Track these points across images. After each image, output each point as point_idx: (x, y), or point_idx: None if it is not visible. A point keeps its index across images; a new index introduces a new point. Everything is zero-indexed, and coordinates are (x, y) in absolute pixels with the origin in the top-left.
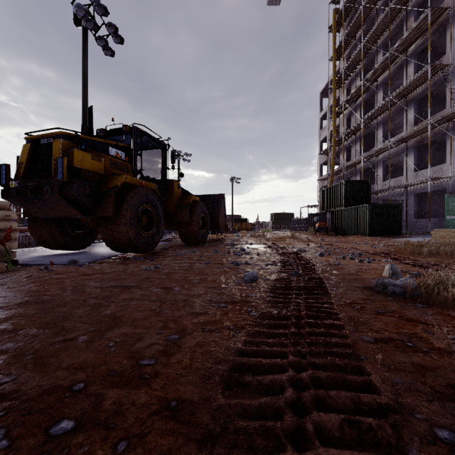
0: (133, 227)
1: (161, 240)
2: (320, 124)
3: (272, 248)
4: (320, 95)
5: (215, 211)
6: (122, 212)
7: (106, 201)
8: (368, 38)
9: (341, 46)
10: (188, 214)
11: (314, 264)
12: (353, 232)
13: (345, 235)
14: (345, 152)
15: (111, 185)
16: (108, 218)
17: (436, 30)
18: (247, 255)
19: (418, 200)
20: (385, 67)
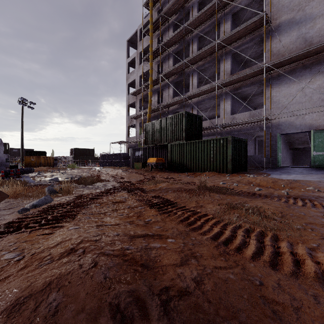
0: None
1: None
2: (127, 68)
3: None
4: (128, 43)
5: None
6: None
7: None
8: None
9: None
10: None
11: None
12: (203, 169)
13: (188, 172)
14: (157, 95)
15: None
16: None
17: None
18: None
19: None
20: (205, 18)
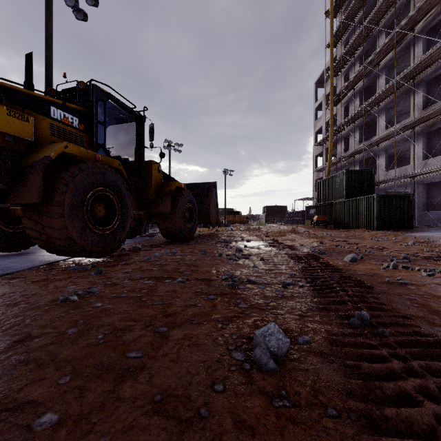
0: (76, 219)
1: (142, 235)
2: (315, 115)
3: (277, 247)
4: (315, 85)
5: (205, 201)
6: (56, 198)
7: (28, 180)
8: (370, 19)
9: (339, 31)
10: (170, 204)
11: (370, 286)
12: (357, 226)
13: (347, 229)
14: (343, 142)
15: (40, 156)
16: (36, 206)
17: None
18: (247, 260)
19: (426, 190)
20: (389, 48)
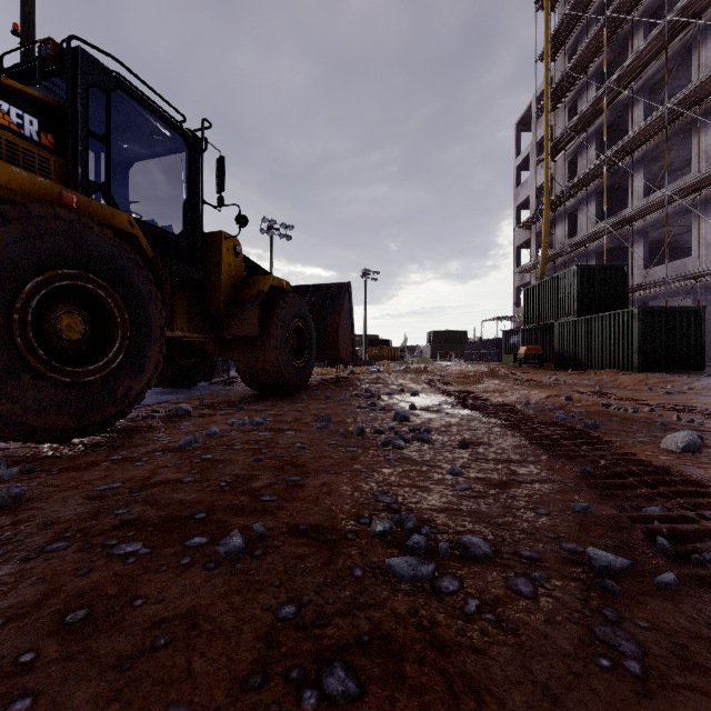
0: None
1: (212, 382)
2: (516, 178)
3: (480, 409)
4: (517, 128)
5: (331, 318)
6: None
7: None
8: (617, 5)
9: (560, 32)
10: (258, 319)
11: None
12: (600, 364)
13: (581, 370)
14: (566, 221)
15: None
16: None
17: None
18: (426, 446)
19: None
20: (653, 54)
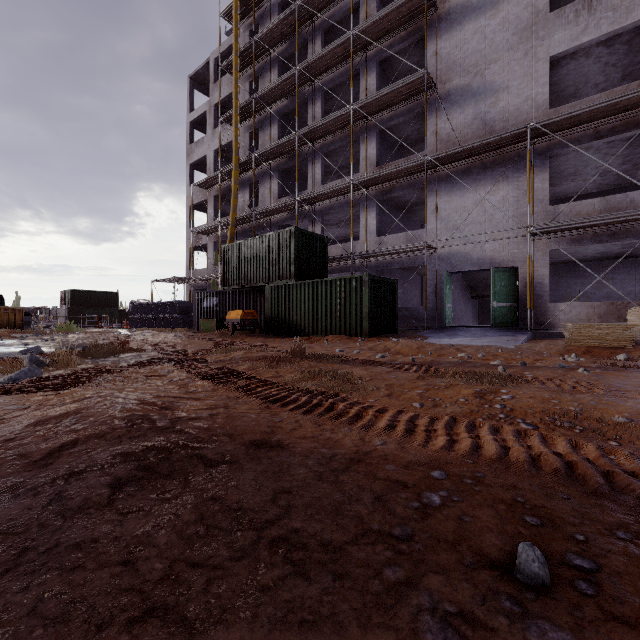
0: None
1: None
2: (190, 133)
3: None
4: (191, 81)
5: None
6: None
7: None
8: None
9: None
10: None
11: None
12: (324, 330)
13: (301, 336)
14: (248, 190)
15: None
16: None
17: (413, 35)
18: None
19: None
20: (334, 61)
